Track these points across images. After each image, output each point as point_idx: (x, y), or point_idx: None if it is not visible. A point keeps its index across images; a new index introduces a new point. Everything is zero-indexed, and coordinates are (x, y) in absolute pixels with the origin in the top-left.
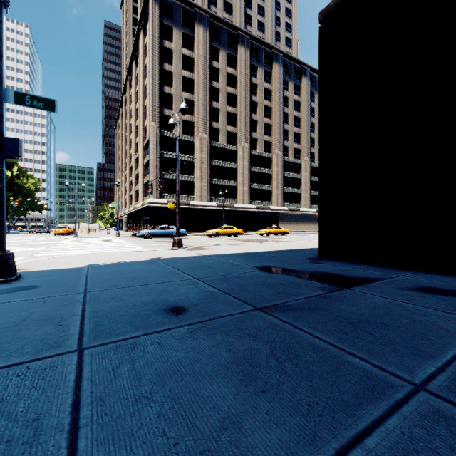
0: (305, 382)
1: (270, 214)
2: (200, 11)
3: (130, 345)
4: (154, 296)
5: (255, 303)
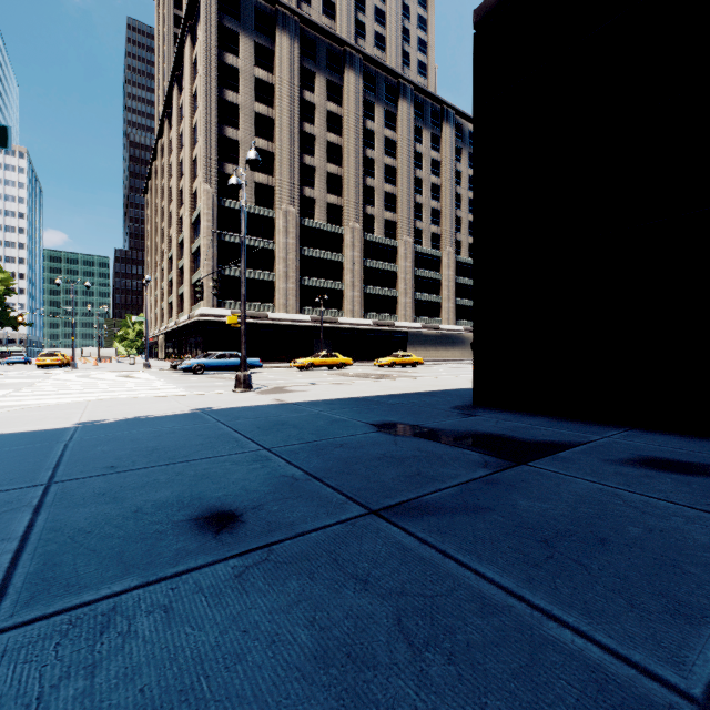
0: (471, 708)
1: (394, 333)
2: (284, 11)
3: (102, 617)
4: (183, 487)
5: (368, 500)
